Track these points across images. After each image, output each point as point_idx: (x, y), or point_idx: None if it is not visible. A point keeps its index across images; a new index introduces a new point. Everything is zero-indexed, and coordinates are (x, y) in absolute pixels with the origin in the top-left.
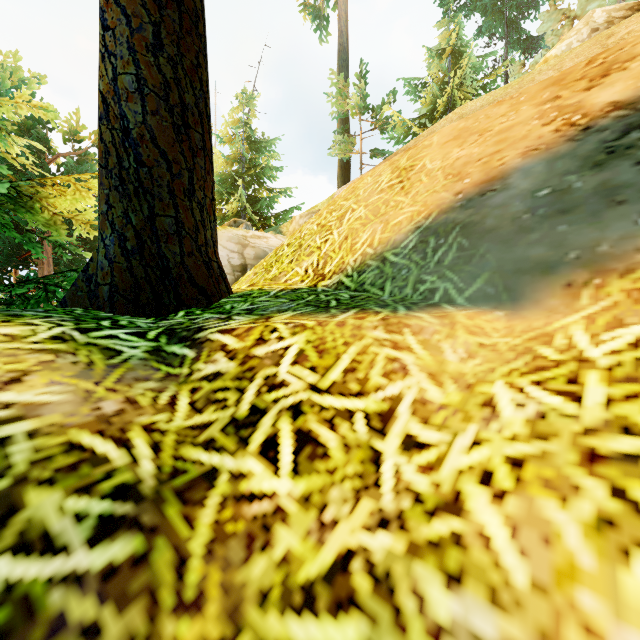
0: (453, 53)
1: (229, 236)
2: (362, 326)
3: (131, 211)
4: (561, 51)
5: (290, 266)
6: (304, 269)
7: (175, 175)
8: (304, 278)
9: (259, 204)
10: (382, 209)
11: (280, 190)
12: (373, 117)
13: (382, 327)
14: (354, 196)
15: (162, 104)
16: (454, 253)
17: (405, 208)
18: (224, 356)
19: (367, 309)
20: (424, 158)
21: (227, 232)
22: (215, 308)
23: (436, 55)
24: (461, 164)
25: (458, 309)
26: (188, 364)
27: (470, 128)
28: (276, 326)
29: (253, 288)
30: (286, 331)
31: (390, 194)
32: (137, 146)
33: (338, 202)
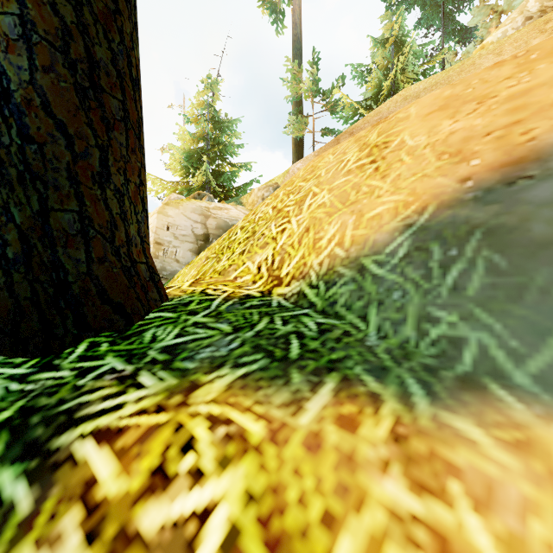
0: (396, 42)
1: (193, 208)
2: (356, 457)
3: (13, 204)
4: (497, 38)
5: (241, 258)
6: (257, 265)
7: (79, 154)
8: (256, 278)
9: (222, 177)
10: (352, 195)
11: (241, 165)
12: (324, 100)
13: (399, 467)
14: (314, 177)
15: (59, 57)
16: (482, 276)
17: (384, 196)
18: (79, 524)
19: (353, 380)
20: (401, 133)
21: (191, 204)
22: (130, 338)
23: (380, 44)
24: (459, 139)
25: (536, 412)
26: (4, 543)
27: (461, 95)
28: (193, 432)
29: (195, 289)
30: (209, 452)
31: (360, 176)
32: (22, 114)
33: (296, 182)
